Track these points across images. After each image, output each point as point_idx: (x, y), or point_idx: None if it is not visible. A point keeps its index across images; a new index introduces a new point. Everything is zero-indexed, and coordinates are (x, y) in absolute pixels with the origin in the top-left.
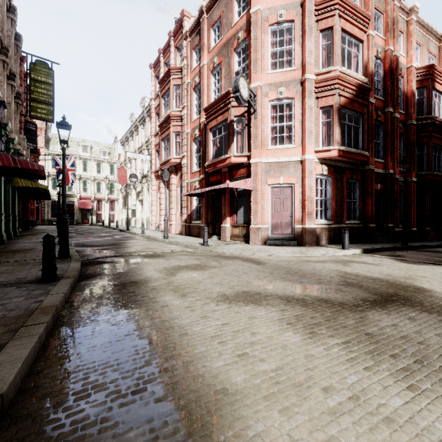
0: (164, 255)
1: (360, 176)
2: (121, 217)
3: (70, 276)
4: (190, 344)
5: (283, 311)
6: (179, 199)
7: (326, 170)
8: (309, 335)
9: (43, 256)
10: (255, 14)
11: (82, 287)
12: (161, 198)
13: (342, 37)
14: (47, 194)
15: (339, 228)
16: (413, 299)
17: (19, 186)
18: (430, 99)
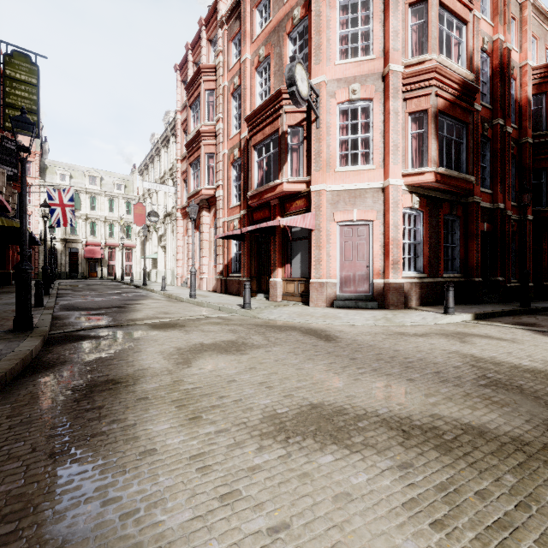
0: (184, 325)
1: (462, 211)
2: (140, 268)
3: None
4: None
5: (406, 469)
6: (212, 245)
7: (417, 201)
8: None
9: None
10: None
11: (11, 394)
12: (189, 243)
13: (439, 16)
14: (31, 237)
15: (434, 283)
16: None
17: None
18: None
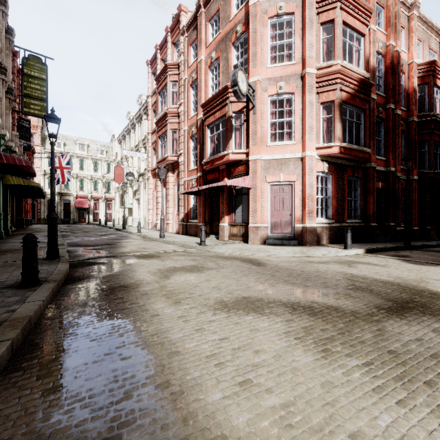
0: (159, 256)
1: (362, 174)
2: (118, 216)
3: (53, 280)
4: (181, 368)
5: (289, 321)
6: (176, 198)
7: (327, 167)
8: (322, 354)
9: (22, 258)
10: (254, 6)
11: (66, 292)
12: (158, 197)
13: (343, 31)
14: (41, 192)
15: (340, 227)
16: (432, 306)
17: (11, 183)
18: (432, 95)
